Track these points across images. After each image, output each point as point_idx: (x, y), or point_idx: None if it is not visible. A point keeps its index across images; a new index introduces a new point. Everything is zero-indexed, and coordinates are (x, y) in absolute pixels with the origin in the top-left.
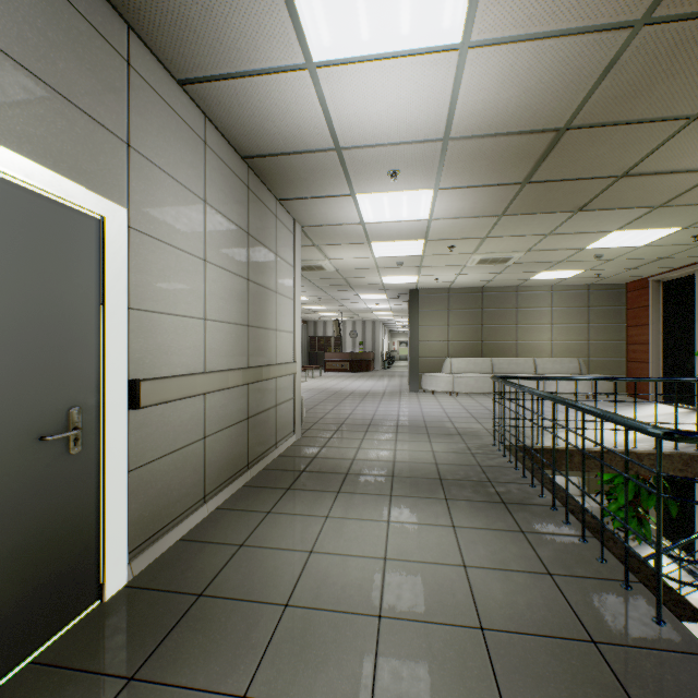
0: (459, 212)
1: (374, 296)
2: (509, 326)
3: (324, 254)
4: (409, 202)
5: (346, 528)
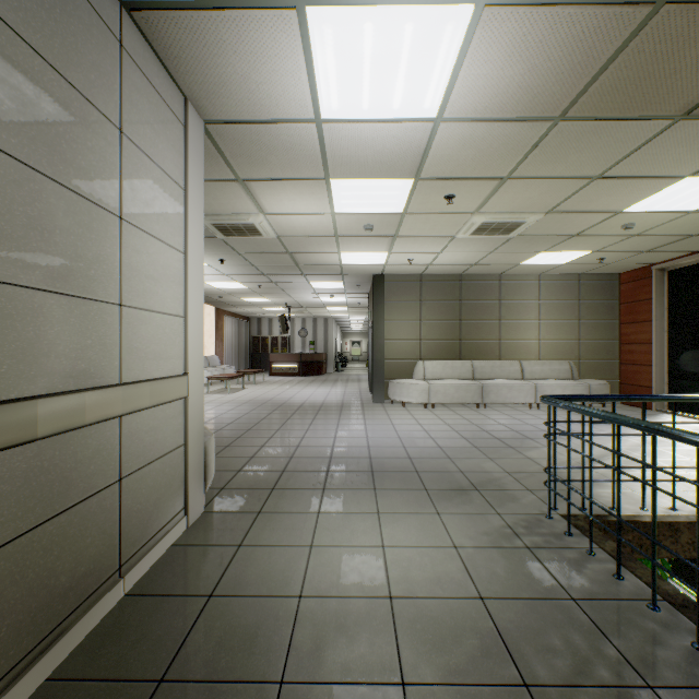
0: (495, 100)
1: (329, 284)
2: (492, 322)
3: (256, 203)
4: (414, 52)
5: None
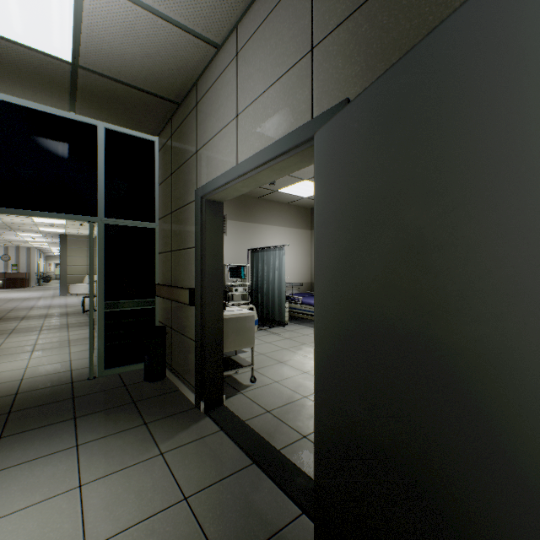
0: None
1: (32, 234)
2: None
3: None
4: None
5: (29, 323)
